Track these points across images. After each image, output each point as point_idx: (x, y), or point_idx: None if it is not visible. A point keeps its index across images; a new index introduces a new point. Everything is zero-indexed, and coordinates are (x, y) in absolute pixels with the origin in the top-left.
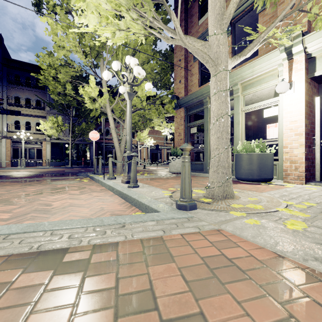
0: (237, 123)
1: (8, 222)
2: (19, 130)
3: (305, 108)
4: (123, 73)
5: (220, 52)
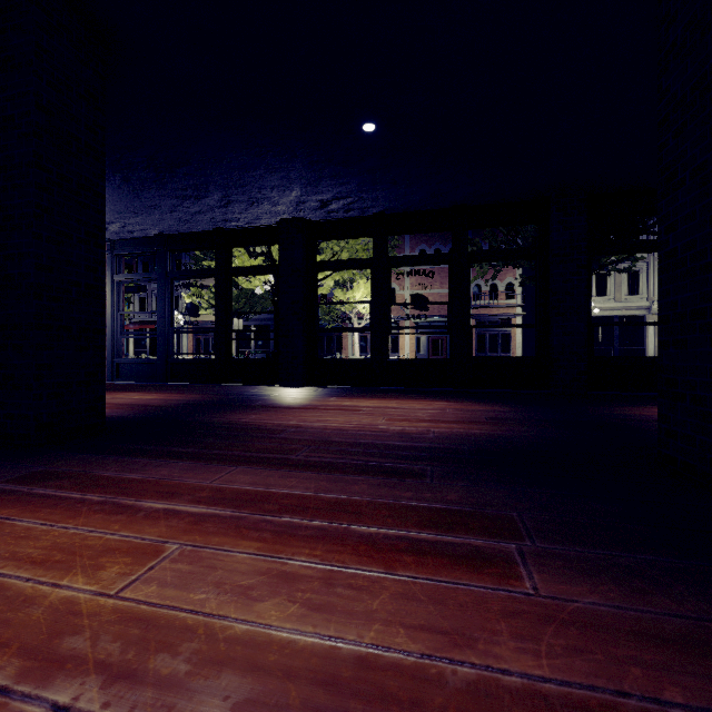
0: None
1: None
2: None
3: None
4: None
5: None
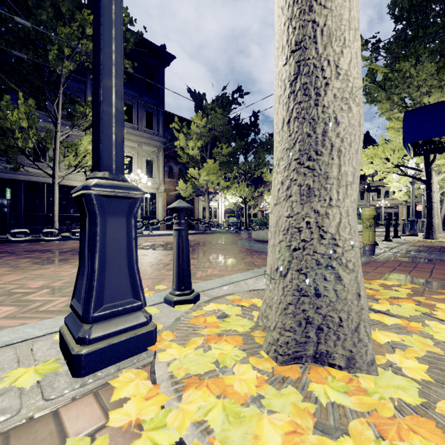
0: None
1: None
2: (380, 198)
3: None
4: None
5: None
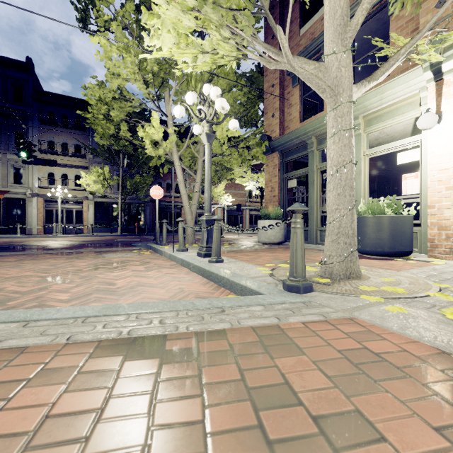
0: (358, 172)
1: (70, 303)
2: (54, 186)
3: None
4: (198, 108)
5: (341, 76)
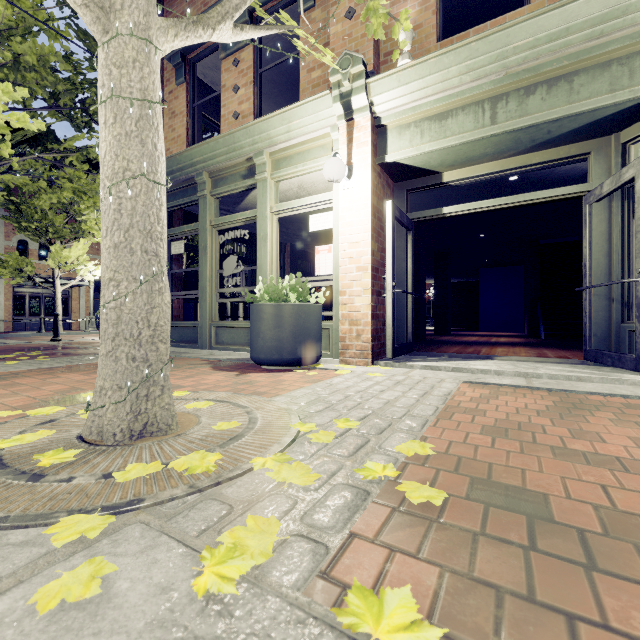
0: (264, 237)
1: None
2: None
3: (371, 220)
4: None
5: None
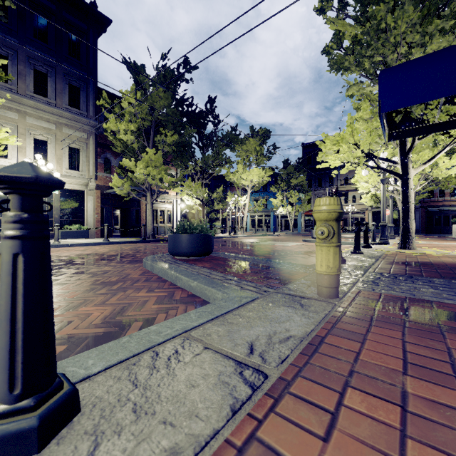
0: None
1: None
2: (348, 203)
3: None
4: None
5: None
